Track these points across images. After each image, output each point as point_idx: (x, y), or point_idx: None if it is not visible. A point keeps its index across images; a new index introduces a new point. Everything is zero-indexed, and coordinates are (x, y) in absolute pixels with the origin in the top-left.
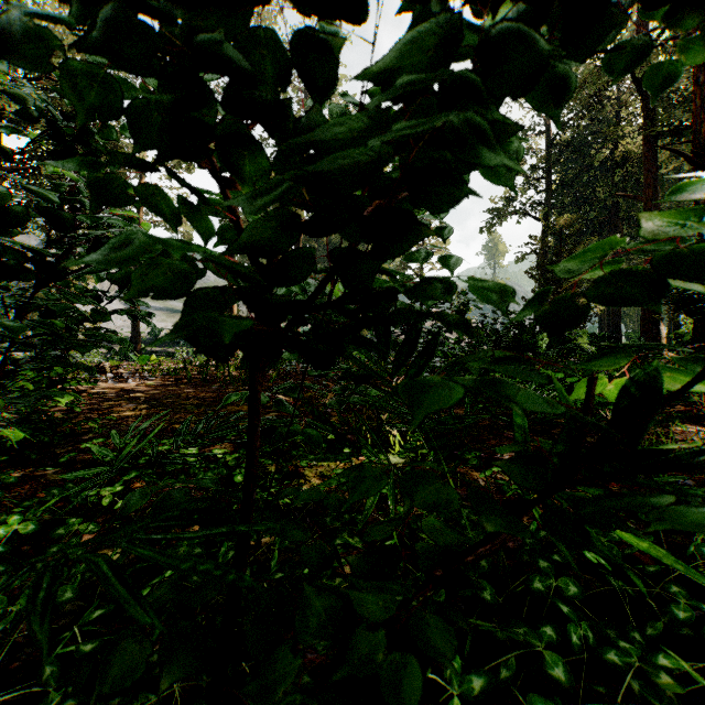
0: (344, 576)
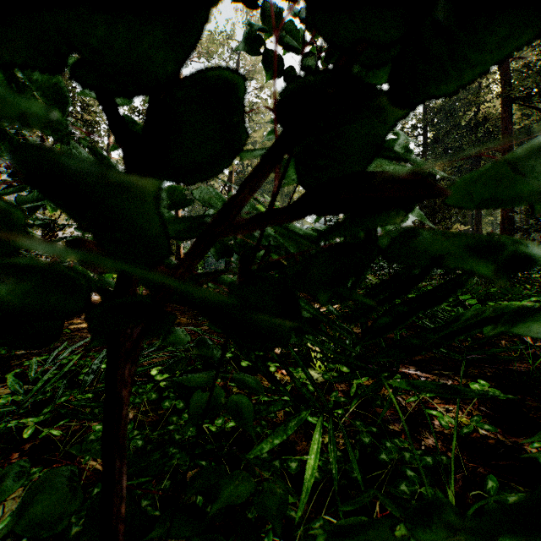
0: None
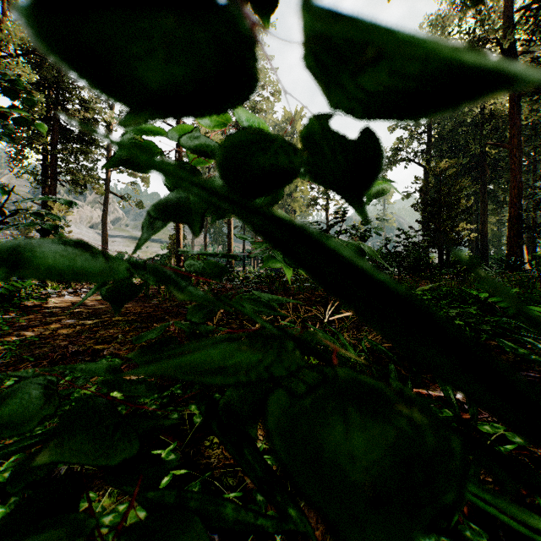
0: None
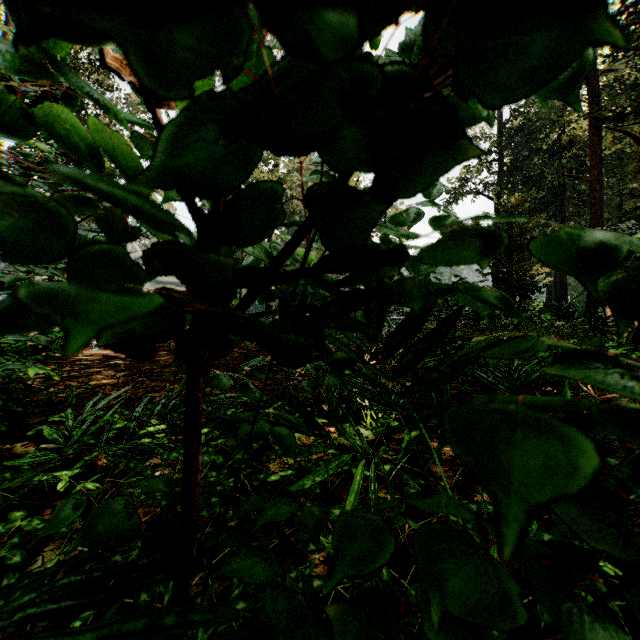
0: (319, 597)
